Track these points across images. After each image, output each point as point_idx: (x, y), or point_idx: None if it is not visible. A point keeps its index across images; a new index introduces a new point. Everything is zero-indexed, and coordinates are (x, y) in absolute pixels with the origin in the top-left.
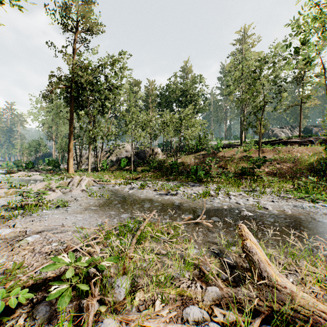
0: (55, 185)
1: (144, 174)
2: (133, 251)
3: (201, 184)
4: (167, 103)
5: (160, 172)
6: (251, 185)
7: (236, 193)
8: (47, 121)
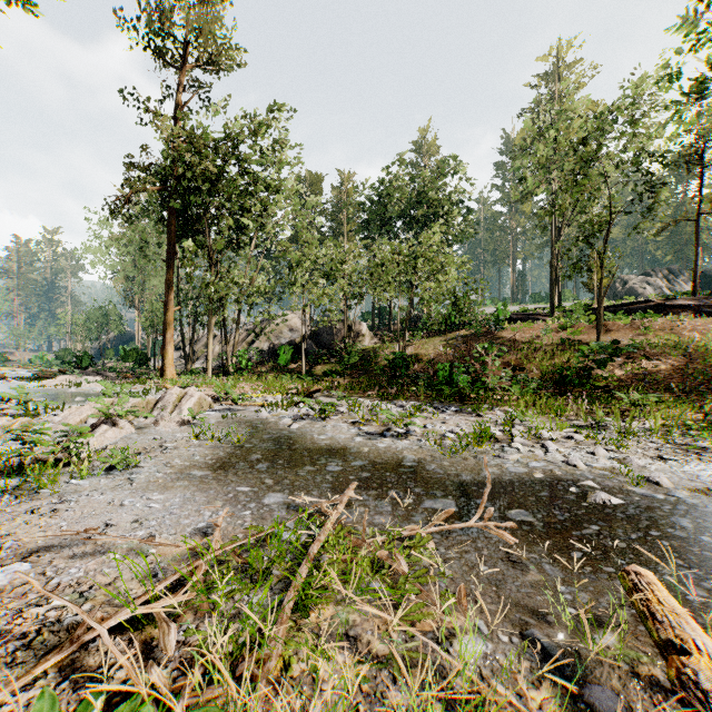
0: (118, 410)
1: (329, 382)
2: (281, 646)
3: (463, 408)
4: (383, 222)
5: (365, 377)
6: (591, 412)
7: (556, 434)
8: (123, 265)
